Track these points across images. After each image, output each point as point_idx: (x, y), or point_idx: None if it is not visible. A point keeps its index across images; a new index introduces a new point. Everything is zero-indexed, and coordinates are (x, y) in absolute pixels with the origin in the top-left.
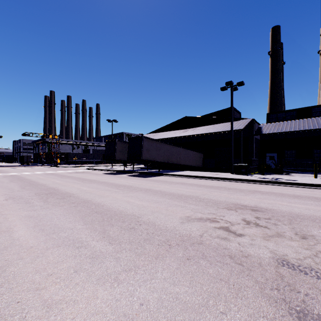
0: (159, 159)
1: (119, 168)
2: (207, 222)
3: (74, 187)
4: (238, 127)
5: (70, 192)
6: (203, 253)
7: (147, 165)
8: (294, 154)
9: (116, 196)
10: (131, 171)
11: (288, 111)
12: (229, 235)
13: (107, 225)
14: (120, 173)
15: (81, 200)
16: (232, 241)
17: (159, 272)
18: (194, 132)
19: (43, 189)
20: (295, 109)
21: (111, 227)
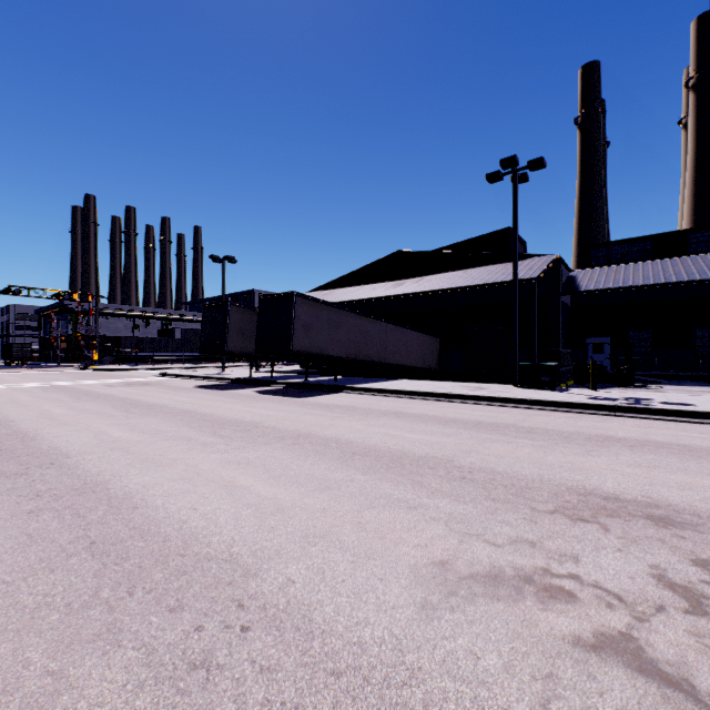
0: (336, 350)
1: (240, 372)
2: (530, 605)
3: (90, 430)
4: (527, 273)
5: (63, 449)
6: None
7: (306, 366)
8: (649, 339)
9: (199, 464)
10: (267, 381)
11: (634, 241)
12: None
13: (86, 644)
14: (238, 385)
15: (75, 481)
16: None
17: None
18: (419, 287)
19: None
20: (649, 236)
21: (99, 658)
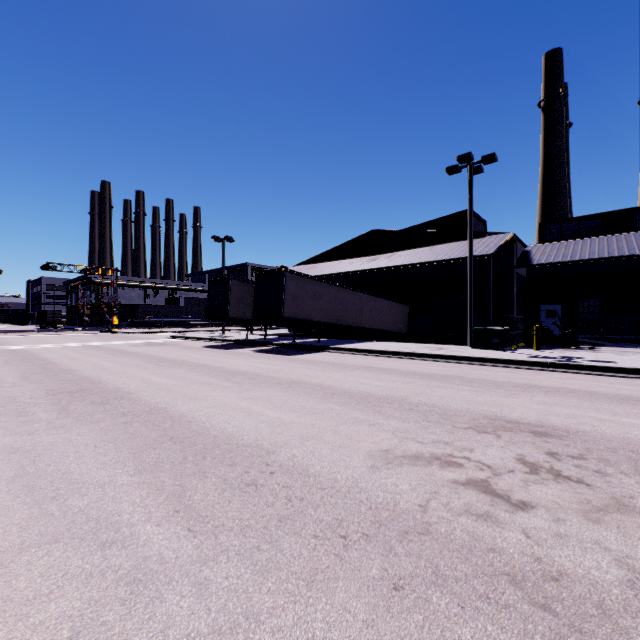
0: (319, 316)
1: (237, 335)
2: (434, 468)
3: (137, 377)
4: (484, 250)
5: (125, 389)
6: (436, 566)
7: (293, 330)
8: (597, 306)
9: (223, 399)
10: (261, 342)
11: (585, 218)
12: (495, 507)
13: (190, 476)
14: (238, 345)
15: (144, 407)
16: (508, 525)
17: (316, 637)
18: (391, 262)
19: (69, 381)
20: (598, 214)
21: (199, 480)
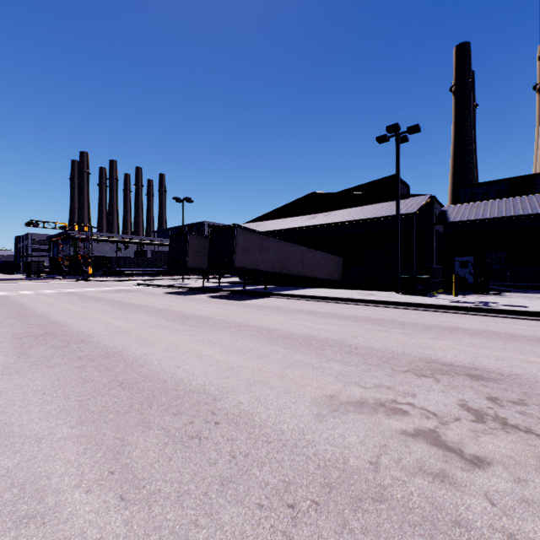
0: (266, 266)
1: (195, 283)
2: (380, 416)
3: (100, 321)
4: (408, 209)
5: (87, 332)
6: None
7: (244, 278)
8: (503, 258)
9: (177, 342)
10: (216, 289)
11: (493, 183)
12: (450, 464)
13: (133, 427)
14: (195, 292)
15: (101, 351)
16: (467, 488)
17: None
18: (327, 219)
19: (37, 325)
20: (504, 179)
21: (141, 433)
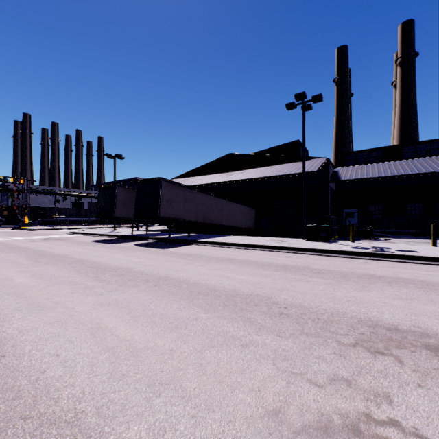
0: (189, 216)
1: (125, 231)
2: None
3: None
4: (310, 168)
5: None
6: None
7: (169, 227)
8: (380, 210)
9: (76, 306)
10: (143, 237)
11: (371, 150)
12: None
13: None
14: (123, 240)
15: None
16: None
17: None
18: (243, 176)
19: None
20: (380, 148)
21: None
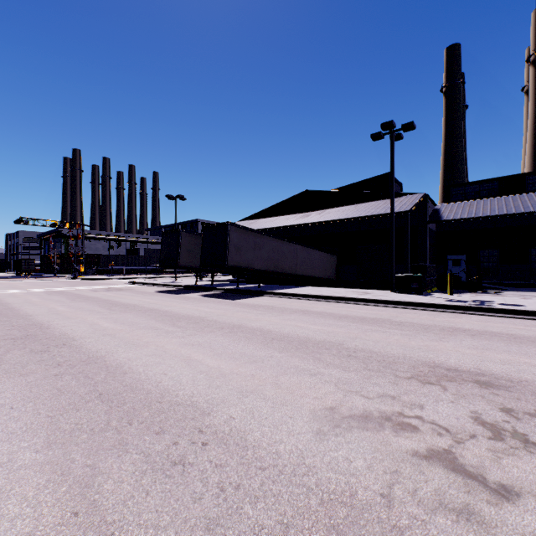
0: (260, 265)
1: (188, 281)
2: (387, 433)
3: (86, 322)
4: (402, 207)
5: (70, 335)
6: None
7: (237, 277)
8: (495, 256)
9: (165, 345)
10: (208, 288)
11: (484, 182)
12: (473, 496)
13: (107, 451)
14: (187, 290)
15: (82, 356)
16: (499, 530)
17: None
18: (321, 217)
19: (18, 326)
20: (496, 178)
21: (116, 458)
